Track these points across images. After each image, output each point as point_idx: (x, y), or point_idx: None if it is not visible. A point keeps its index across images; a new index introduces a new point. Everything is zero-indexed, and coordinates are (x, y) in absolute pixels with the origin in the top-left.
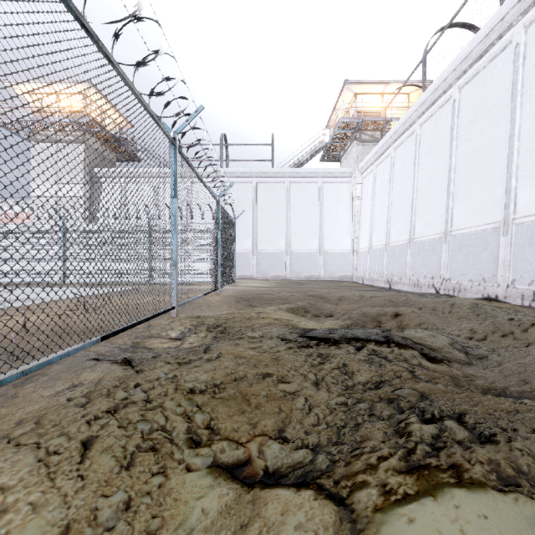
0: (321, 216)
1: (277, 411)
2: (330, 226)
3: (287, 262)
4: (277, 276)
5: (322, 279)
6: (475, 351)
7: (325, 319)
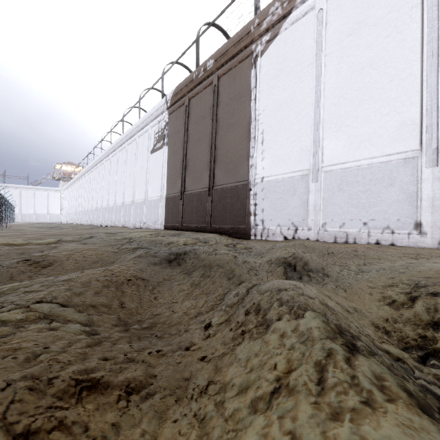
0: (49, 203)
1: None
2: (52, 206)
3: (34, 217)
4: (30, 222)
5: (49, 223)
6: None
7: None
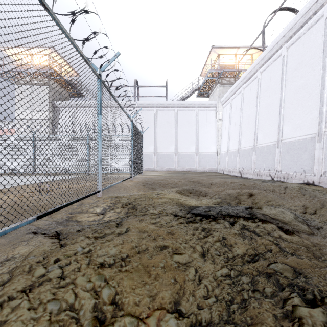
0: (197, 131)
1: (172, 282)
2: (203, 138)
3: (175, 160)
4: (169, 168)
5: (197, 171)
6: (312, 223)
7: (202, 198)
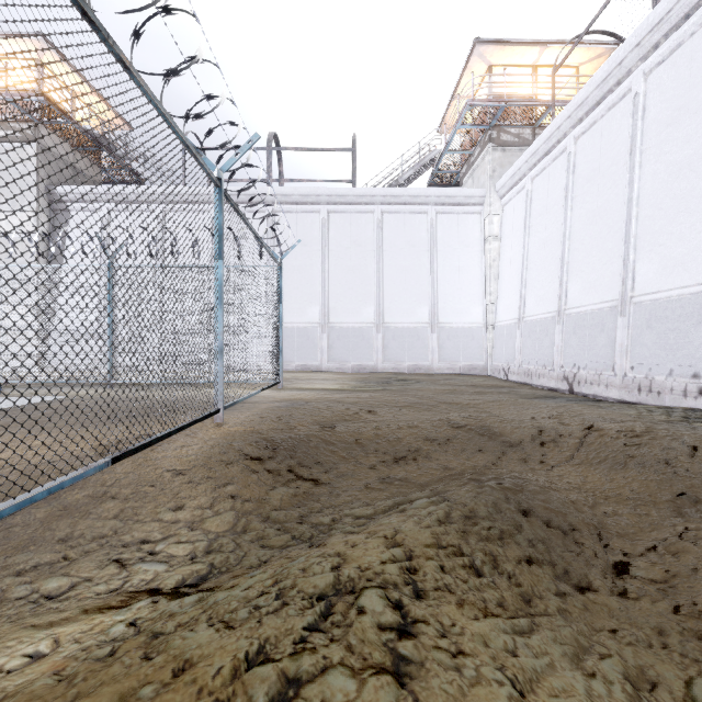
0: (434, 268)
1: None
2: (449, 285)
3: (377, 343)
4: (361, 366)
5: (435, 372)
6: None
7: (654, 637)
